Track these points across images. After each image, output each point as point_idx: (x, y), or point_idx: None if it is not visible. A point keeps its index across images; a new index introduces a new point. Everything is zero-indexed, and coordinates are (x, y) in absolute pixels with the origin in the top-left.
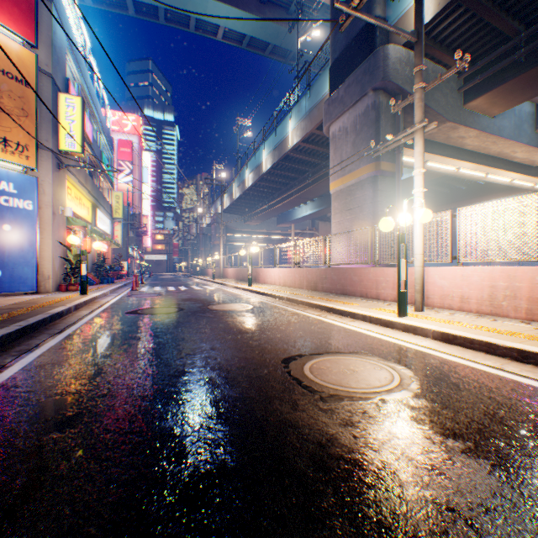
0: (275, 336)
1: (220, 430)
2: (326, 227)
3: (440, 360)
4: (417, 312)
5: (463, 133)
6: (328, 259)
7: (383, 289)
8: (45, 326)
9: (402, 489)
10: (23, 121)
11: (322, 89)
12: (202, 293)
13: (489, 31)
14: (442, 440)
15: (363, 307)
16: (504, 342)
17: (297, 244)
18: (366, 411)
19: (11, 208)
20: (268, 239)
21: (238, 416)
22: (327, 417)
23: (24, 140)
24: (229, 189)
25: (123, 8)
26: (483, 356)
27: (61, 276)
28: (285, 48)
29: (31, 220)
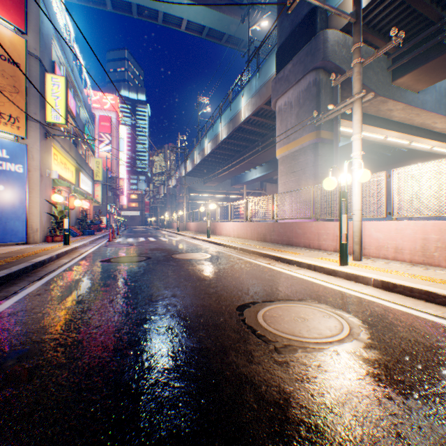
0: (230, 283)
1: (176, 387)
2: (272, 188)
3: (383, 308)
4: (356, 261)
5: (391, 106)
6: (275, 214)
7: (324, 241)
8: (27, 273)
9: None
10: (14, 97)
11: (270, 70)
12: (167, 244)
13: (415, 17)
14: (404, 400)
15: (307, 256)
16: (443, 291)
17: (248, 201)
18: (321, 364)
19: (4, 171)
20: (224, 198)
21: (194, 370)
22: (283, 371)
23: (16, 113)
24: (191, 156)
25: (102, 5)
26: (424, 304)
27: (48, 229)
28: (238, 37)
29: (21, 181)
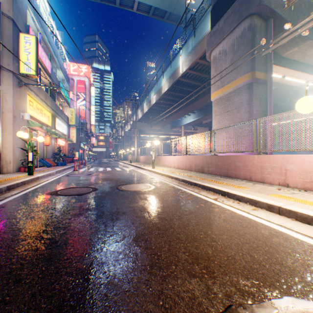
0: (178, 239)
1: None
2: (202, 130)
3: None
4: None
5: None
6: (213, 148)
7: (269, 174)
8: None
9: None
10: None
11: (204, 29)
12: (119, 173)
13: None
14: None
15: (258, 192)
16: None
17: (187, 138)
18: None
19: None
20: (165, 138)
21: None
22: None
23: None
24: (141, 107)
25: None
26: None
27: (22, 161)
28: (176, 14)
29: None
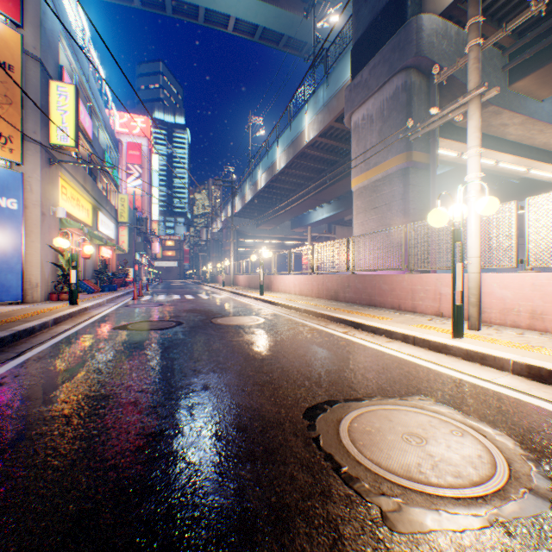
0: (292, 366)
1: None
2: (343, 231)
3: (546, 415)
4: (472, 330)
5: (507, 119)
6: (351, 264)
7: (421, 300)
8: (3, 348)
9: None
10: (5, 109)
11: (342, 76)
12: (208, 303)
13: None
14: None
15: (400, 322)
16: None
17: (314, 247)
18: None
19: None
20: (282, 245)
21: None
22: None
23: (7, 131)
24: (241, 192)
25: None
26: None
27: (53, 284)
28: (300, 39)
29: (15, 221)
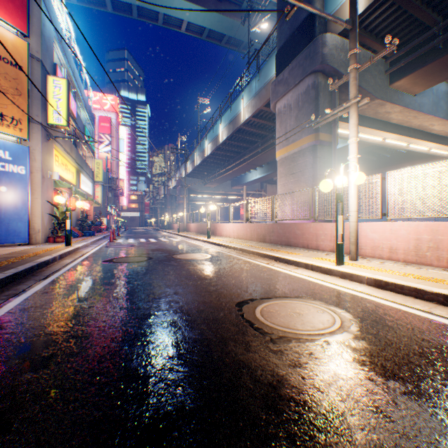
0: (230, 282)
1: (180, 371)
2: (272, 189)
3: (374, 304)
4: (352, 261)
5: (389, 109)
6: (274, 215)
7: (322, 241)
8: (33, 273)
9: (350, 433)
10: (17, 99)
11: (269, 72)
12: (168, 244)
13: (412, 22)
14: (384, 381)
15: (305, 256)
16: (431, 288)
17: (248, 203)
18: (312, 352)
19: (7, 173)
20: (224, 199)
21: (196, 357)
22: (277, 358)
23: (18, 115)
24: (192, 157)
25: (102, 6)
26: (413, 301)
27: (50, 230)
28: (238, 39)
29: (24, 183)
